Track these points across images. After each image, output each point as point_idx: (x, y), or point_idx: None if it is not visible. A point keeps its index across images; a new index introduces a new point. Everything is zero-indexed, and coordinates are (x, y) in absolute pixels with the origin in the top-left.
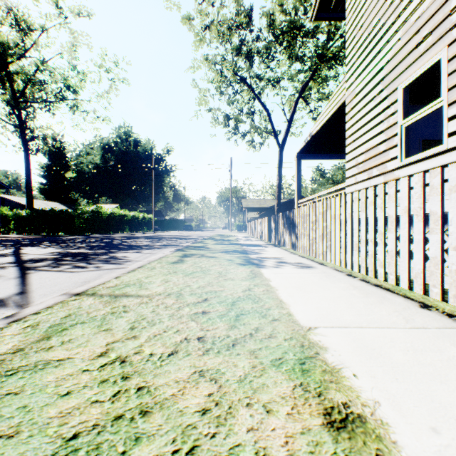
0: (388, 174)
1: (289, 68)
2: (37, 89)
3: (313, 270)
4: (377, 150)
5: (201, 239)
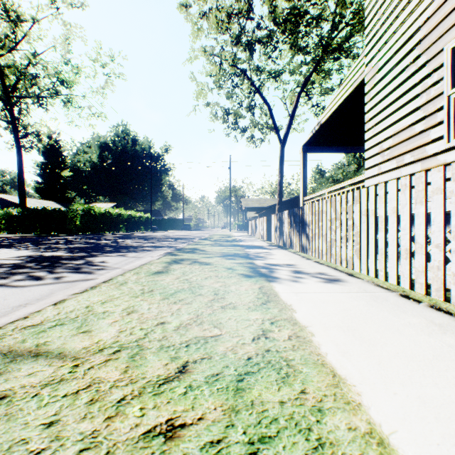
0: (428, 160)
1: (291, 60)
2: (30, 84)
3: (346, 286)
4: (412, 131)
5: (198, 240)
